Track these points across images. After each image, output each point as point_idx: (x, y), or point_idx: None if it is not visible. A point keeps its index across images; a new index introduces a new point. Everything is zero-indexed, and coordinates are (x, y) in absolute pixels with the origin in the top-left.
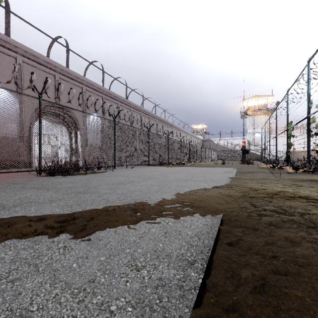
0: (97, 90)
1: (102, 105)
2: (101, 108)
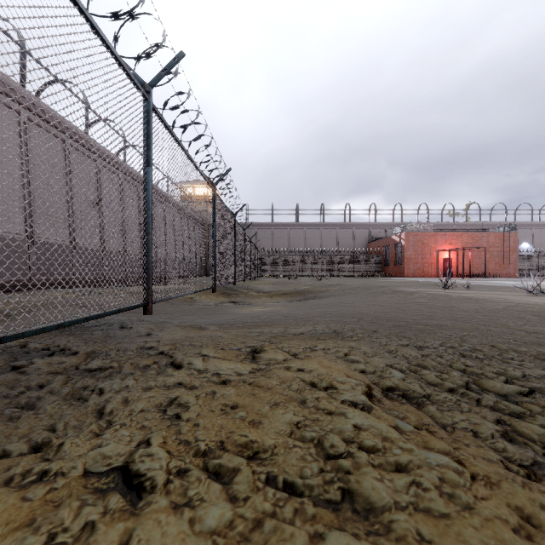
0: (527, 226)
1: (531, 234)
2: (530, 237)
